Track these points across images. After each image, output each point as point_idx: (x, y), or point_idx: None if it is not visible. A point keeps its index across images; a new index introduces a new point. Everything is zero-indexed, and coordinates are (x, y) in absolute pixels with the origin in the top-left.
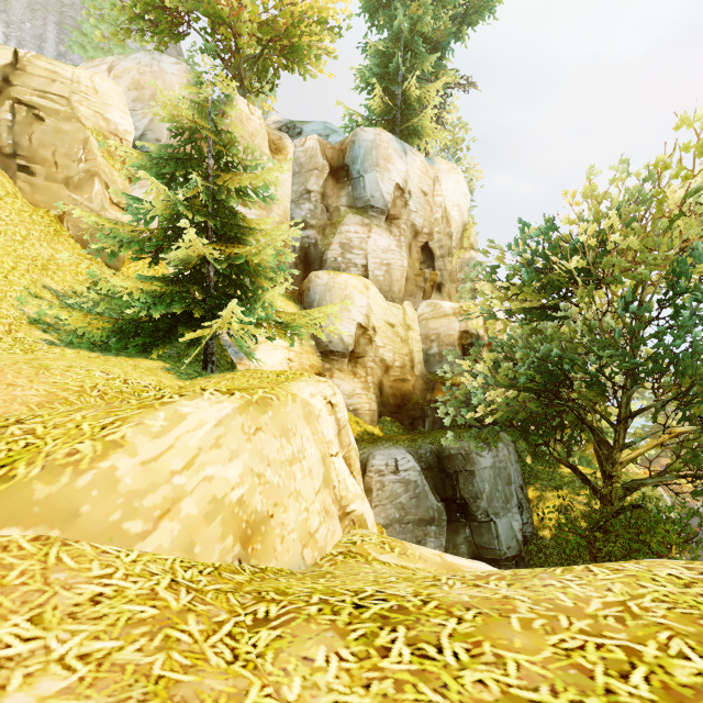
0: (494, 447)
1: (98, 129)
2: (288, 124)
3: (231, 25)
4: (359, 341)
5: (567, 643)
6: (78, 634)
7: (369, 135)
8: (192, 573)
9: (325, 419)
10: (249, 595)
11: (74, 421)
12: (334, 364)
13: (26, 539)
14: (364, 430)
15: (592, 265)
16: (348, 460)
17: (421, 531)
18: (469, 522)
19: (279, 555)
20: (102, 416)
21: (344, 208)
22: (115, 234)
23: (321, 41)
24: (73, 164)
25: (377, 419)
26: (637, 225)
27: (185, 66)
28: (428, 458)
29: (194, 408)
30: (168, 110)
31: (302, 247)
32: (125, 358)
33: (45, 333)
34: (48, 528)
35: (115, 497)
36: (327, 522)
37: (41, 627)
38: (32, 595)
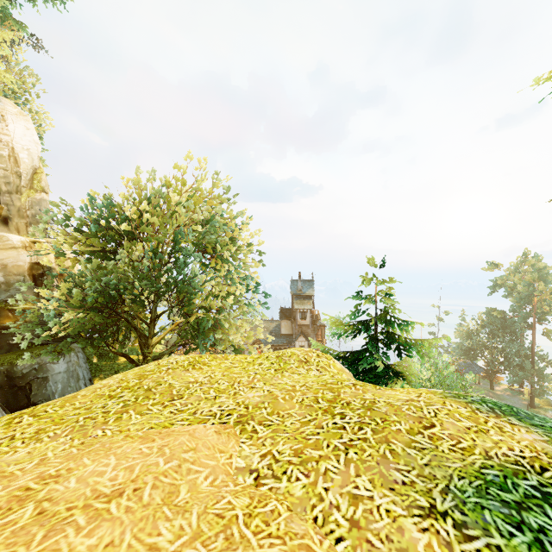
0: (66, 354)
1: None
2: None
3: None
4: None
5: (99, 393)
6: None
7: None
8: None
9: None
10: None
11: None
12: None
13: None
14: None
15: (136, 228)
16: None
17: None
18: None
19: None
20: None
21: None
22: None
23: None
24: None
25: None
26: (159, 210)
27: None
28: None
29: None
30: None
31: None
32: None
33: None
34: None
35: None
36: None
37: None
38: None
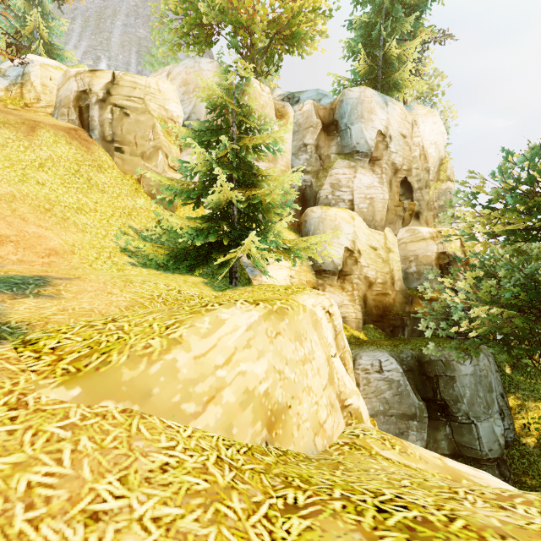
0: (475, 357)
1: (161, 117)
2: (288, 95)
3: (247, 27)
4: (346, 261)
5: None
6: (152, 497)
7: (355, 93)
8: (232, 452)
9: (325, 325)
10: (278, 479)
11: (147, 321)
12: (326, 280)
13: (117, 411)
14: (350, 334)
15: None
16: (343, 360)
17: (403, 424)
18: (449, 421)
19: (296, 440)
20: (166, 319)
21: (333, 155)
22: (172, 188)
23: (315, 25)
24: (146, 143)
25: (362, 325)
26: None
27: (216, 63)
28: (409, 362)
29: (230, 314)
30: (206, 94)
31: (300, 189)
32: (178, 275)
33: (130, 258)
34: (131, 403)
35: (176, 383)
36: (333, 414)
37: (126, 487)
38: (121, 458)
